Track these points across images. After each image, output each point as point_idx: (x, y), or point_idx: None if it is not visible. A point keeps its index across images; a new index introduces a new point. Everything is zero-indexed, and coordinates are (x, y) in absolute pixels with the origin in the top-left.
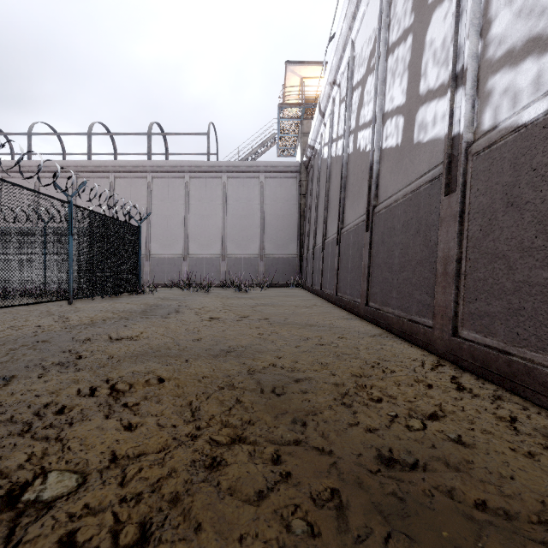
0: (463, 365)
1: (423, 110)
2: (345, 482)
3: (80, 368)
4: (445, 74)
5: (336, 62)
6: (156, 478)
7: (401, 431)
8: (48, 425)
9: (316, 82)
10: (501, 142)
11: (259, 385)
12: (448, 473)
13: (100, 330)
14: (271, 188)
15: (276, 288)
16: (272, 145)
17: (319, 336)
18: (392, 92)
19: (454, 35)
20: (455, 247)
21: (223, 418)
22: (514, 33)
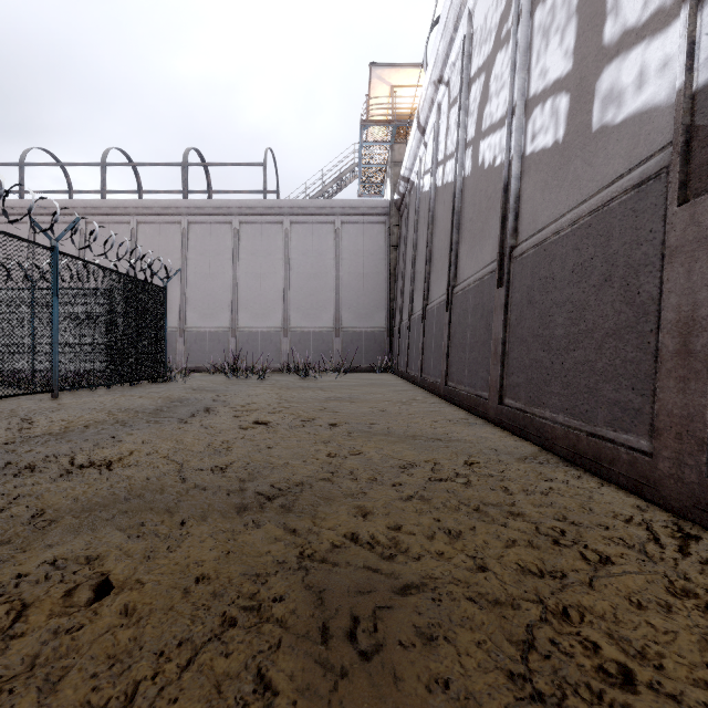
0: None
1: (613, 70)
2: None
3: None
4: None
5: (444, 48)
6: None
7: None
8: None
9: (411, 93)
10: None
11: (318, 610)
12: None
13: (65, 448)
14: (350, 237)
15: (358, 373)
16: (352, 179)
17: (432, 459)
18: (544, 61)
19: None
20: None
21: None
22: None
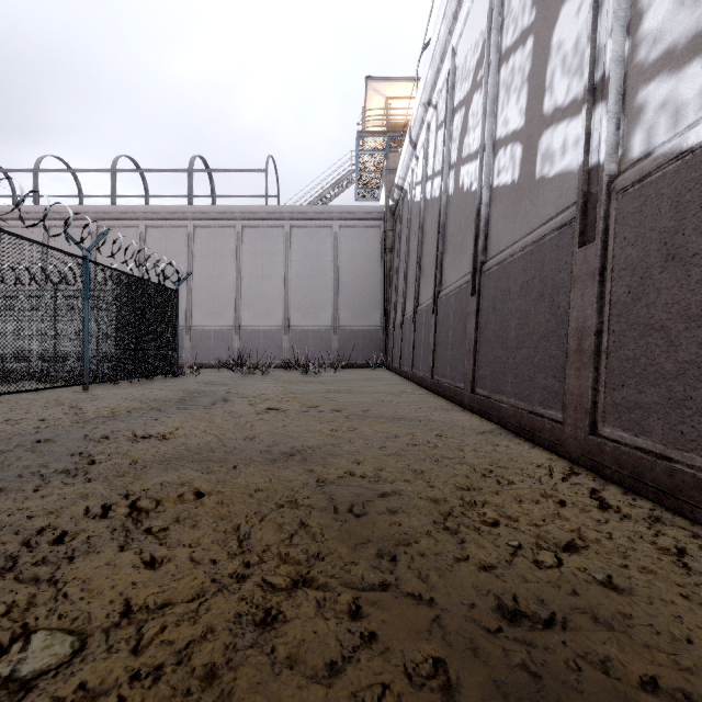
0: (605, 473)
1: (548, 135)
2: (453, 648)
3: (92, 478)
4: (579, 85)
5: (432, 76)
6: (184, 641)
7: (527, 569)
8: (40, 560)
9: (405, 104)
10: (657, 174)
11: (331, 502)
12: (598, 633)
13: (123, 426)
14: (347, 241)
15: (354, 369)
16: (349, 185)
17: (411, 433)
18: (506, 112)
19: (591, 33)
20: (594, 316)
21: (281, 549)
22: (675, 27)
